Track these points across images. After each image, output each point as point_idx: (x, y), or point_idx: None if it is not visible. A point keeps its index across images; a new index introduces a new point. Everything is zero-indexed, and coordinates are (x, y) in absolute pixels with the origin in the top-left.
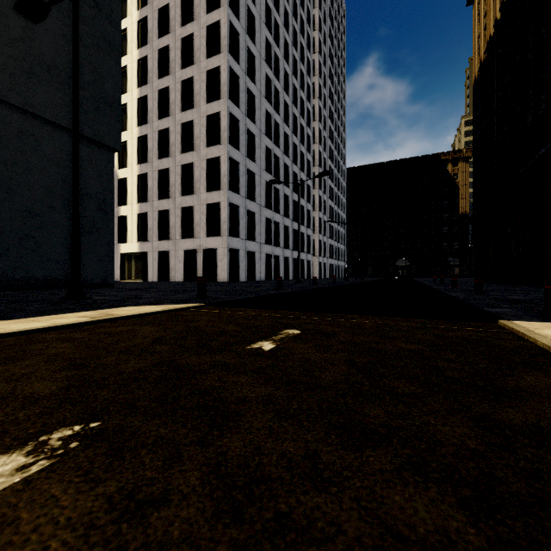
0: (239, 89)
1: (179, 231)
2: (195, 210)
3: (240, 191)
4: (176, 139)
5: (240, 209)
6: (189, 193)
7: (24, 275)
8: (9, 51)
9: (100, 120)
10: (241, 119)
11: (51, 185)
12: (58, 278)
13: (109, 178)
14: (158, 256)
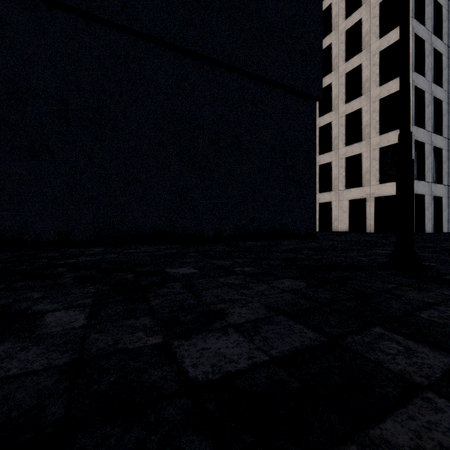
0: (424, 4)
1: (343, 181)
2: (364, 157)
3: (425, 125)
4: (339, 91)
5: (425, 146)
6: (355, 141)
7: (255, 226)
8: (248, 25)
9: (306, 72)
10: (426, 38)
11: (272, 142)
12: (277, 229)
13: (312, 129)
14: (319, 208)
